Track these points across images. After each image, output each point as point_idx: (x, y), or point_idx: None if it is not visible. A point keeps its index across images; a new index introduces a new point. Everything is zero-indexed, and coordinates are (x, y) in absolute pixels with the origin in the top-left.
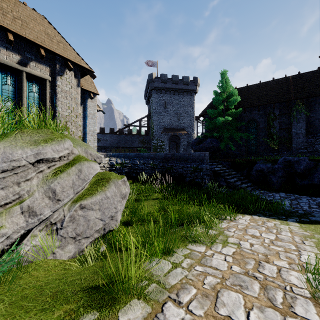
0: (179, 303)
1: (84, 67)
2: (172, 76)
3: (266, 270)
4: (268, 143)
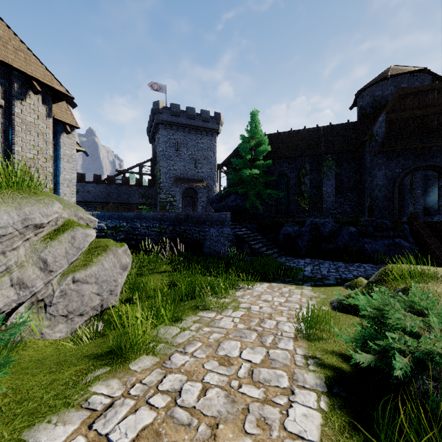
0: (185, 353)
1: (59, 91)
2: (186, 108)
3: (266, 324)
4: (299, 202)
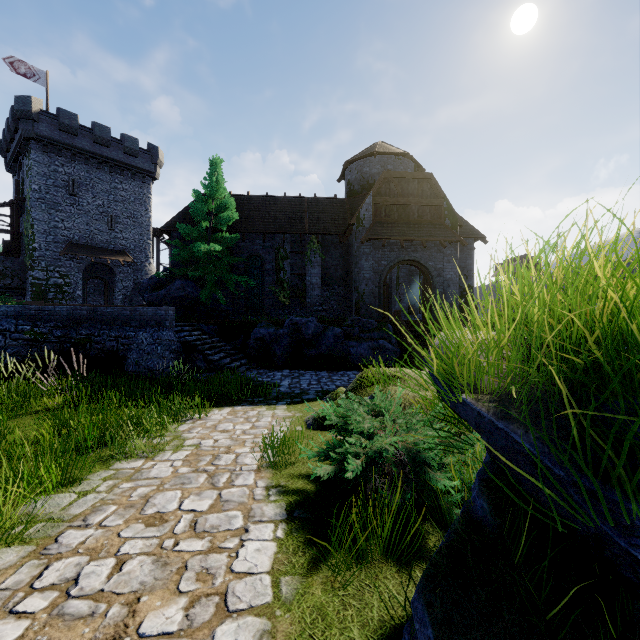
0: (86, 526)
1: None
2: (93, 125)
3: (222, 461)
4: (278, 294)
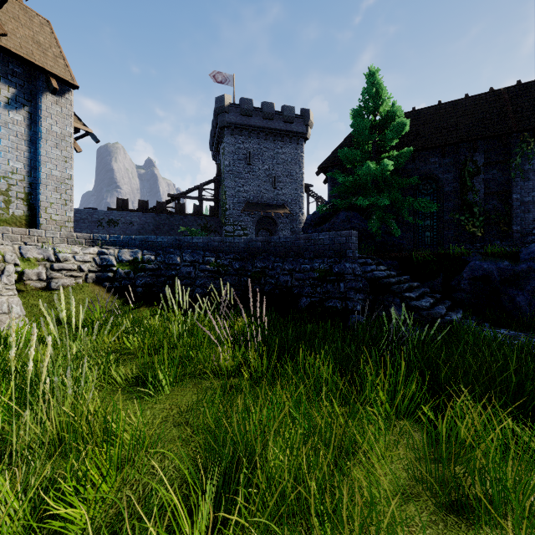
0: None
1: None
2: (262, 105)
3: None
4: (463, 223)
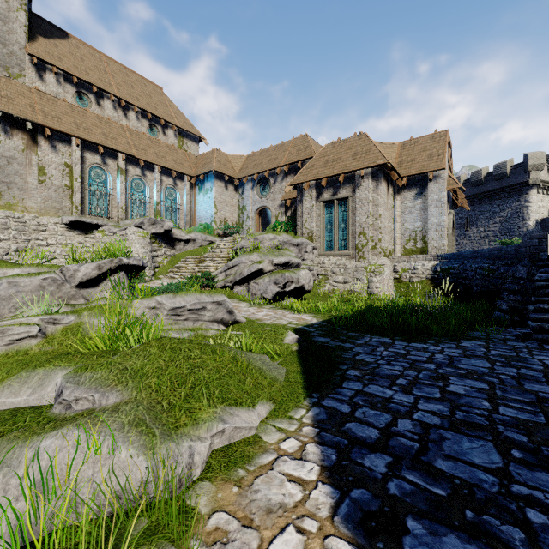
0: None
1: (378, 165)
2: None
3: None
4: None
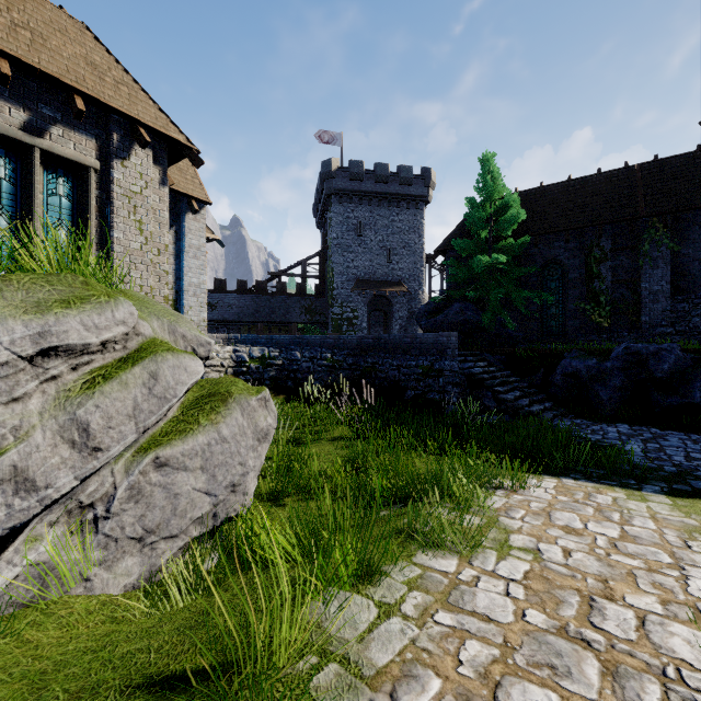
0: None
1: (177, 141)
2: (374, 166)
3: (609, 621)
4: (588, 313)
